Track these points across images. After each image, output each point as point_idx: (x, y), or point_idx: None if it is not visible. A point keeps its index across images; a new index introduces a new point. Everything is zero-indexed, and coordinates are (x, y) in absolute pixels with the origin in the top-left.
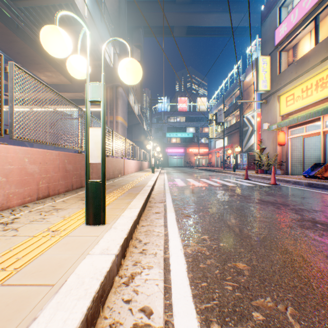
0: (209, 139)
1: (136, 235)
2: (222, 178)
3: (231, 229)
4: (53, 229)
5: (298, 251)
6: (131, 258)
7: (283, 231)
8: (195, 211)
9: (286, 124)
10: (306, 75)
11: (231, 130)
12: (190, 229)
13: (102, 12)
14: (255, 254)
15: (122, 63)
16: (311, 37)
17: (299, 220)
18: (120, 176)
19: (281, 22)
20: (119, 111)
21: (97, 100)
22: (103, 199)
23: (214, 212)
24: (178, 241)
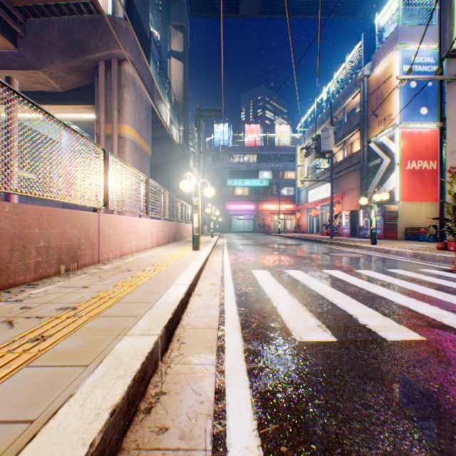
0: (296, 188)
1: None
2: (377, 264)
3: None
4: None
5: None
6: None
7: None
8: None
9: None
10: None
11: (341, 170)
12: None
13: None
14: None
15: None
16: None
17: None
18: (70, 268)
19: None
20: (126, 114)
21: None
22: None
23: None
24: None
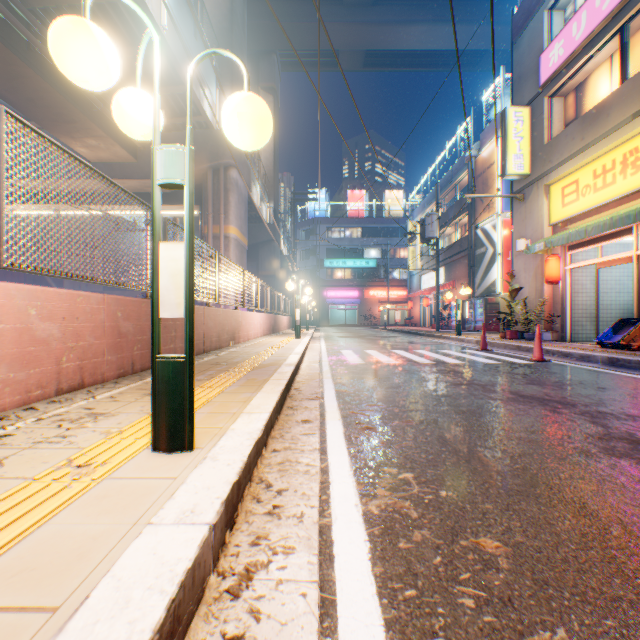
0: (408, 272)
1: (260, 472)
2: (436, 347)
3: (462, 459)
4: (79, 461)
5: (610, 509)
6: (248, 527)
7: (571, 462)
8: (383, 417)
9: (562, 241)
10: (603, 144)
11: (453, 255)
12: (376, 459)
13: (198, 18)
14: (519, 518)
15: (229, 102)
16: (612, 68)
17: (602, 438)
18: (233, 344)
19: (553, 39)
20: (231, 216)
21: (175, 183)
22: (189, 396)
23: (425, 421)
24: (349, 486)
